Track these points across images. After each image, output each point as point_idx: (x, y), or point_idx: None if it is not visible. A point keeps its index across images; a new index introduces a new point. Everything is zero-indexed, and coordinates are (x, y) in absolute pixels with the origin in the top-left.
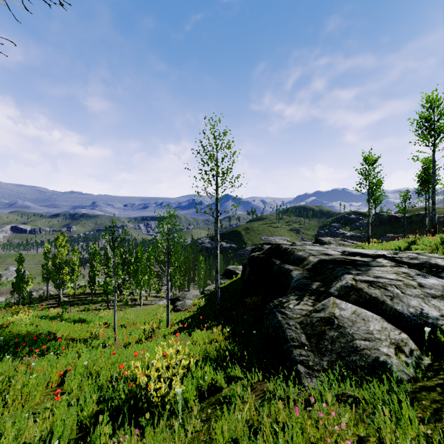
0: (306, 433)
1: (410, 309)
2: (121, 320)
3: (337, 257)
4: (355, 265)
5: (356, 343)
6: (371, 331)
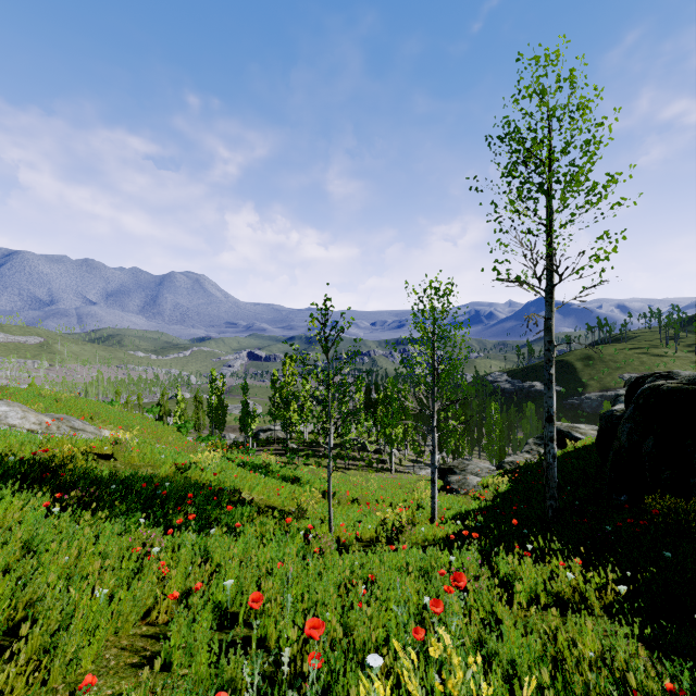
0: None
1: None
2: (354, 490)
3: None
4: None
5: None
6: None
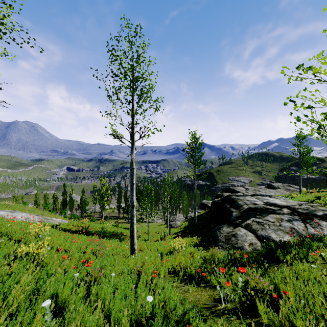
0: (211, 251)
1: (266, 233)
2: (143, 230)
3: (259, 206)
4: (266, 212)
5: (238, 241)
6: (246, 239)
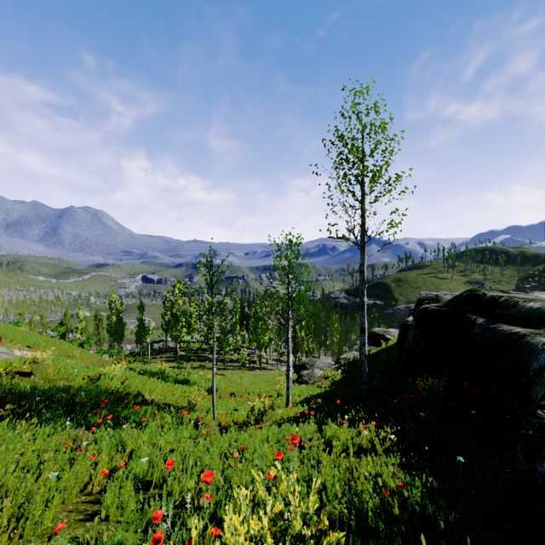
0: None
1: None
2: (231, 386)
3: None
4: None
5: None
6: None
